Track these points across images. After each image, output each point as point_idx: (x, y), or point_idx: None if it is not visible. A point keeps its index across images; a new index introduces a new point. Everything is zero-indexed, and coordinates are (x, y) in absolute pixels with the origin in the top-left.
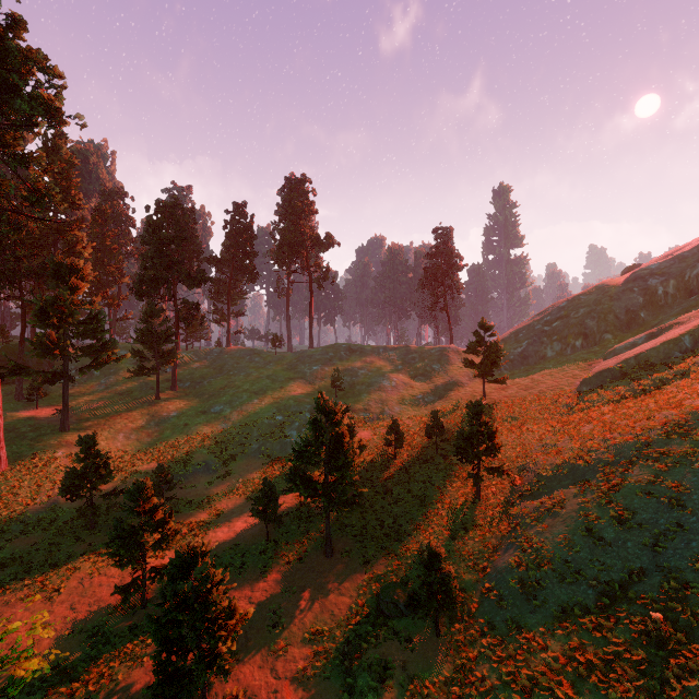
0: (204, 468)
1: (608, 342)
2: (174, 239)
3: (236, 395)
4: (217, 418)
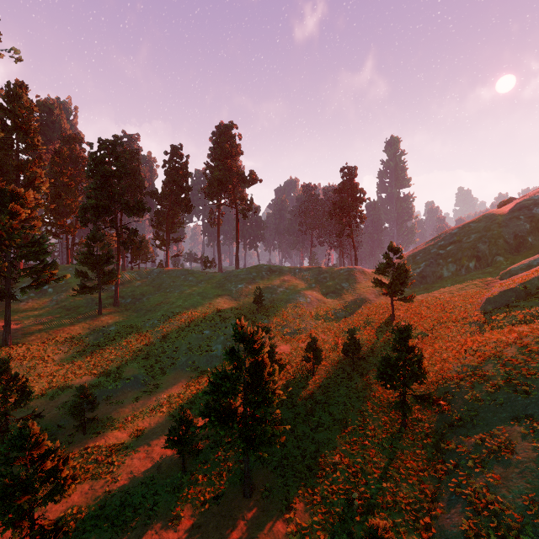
0: (133, 382)
1: (501, 263)
2: (114, 173)
3: (169, 311)
4: (151, 332)
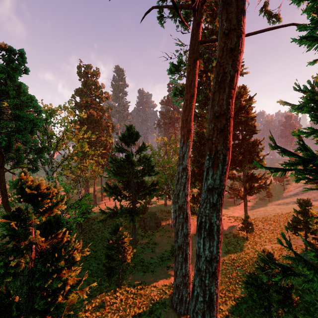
0: None
1: None
2: None
3: None
4: None
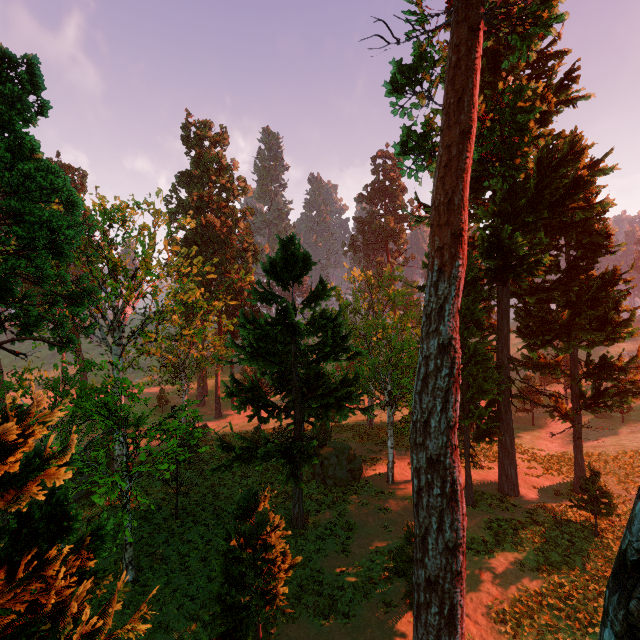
0: None
1: None
2: None
3: None
4: None
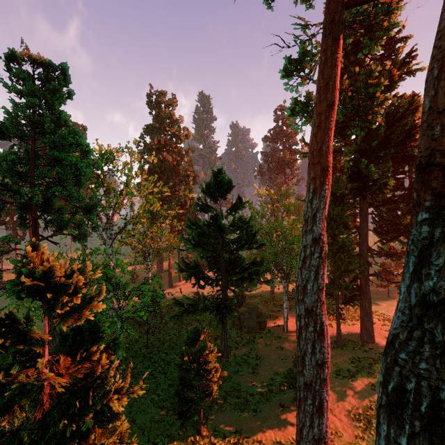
0: None
1: None
2: None
3: None
4: None
